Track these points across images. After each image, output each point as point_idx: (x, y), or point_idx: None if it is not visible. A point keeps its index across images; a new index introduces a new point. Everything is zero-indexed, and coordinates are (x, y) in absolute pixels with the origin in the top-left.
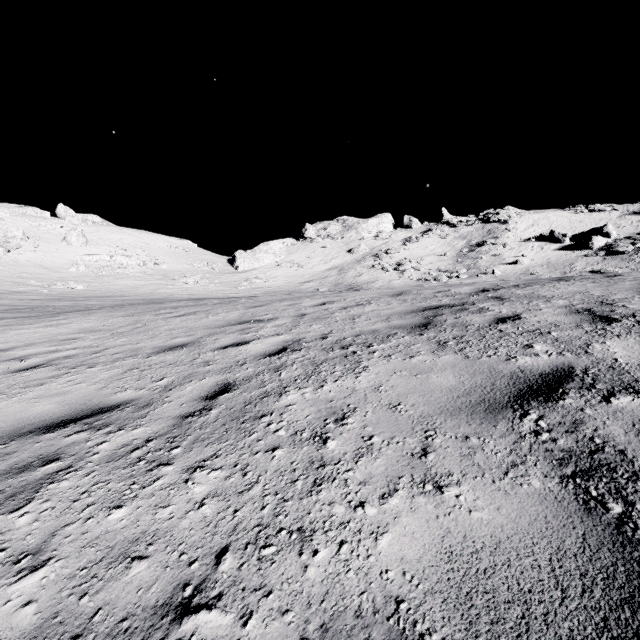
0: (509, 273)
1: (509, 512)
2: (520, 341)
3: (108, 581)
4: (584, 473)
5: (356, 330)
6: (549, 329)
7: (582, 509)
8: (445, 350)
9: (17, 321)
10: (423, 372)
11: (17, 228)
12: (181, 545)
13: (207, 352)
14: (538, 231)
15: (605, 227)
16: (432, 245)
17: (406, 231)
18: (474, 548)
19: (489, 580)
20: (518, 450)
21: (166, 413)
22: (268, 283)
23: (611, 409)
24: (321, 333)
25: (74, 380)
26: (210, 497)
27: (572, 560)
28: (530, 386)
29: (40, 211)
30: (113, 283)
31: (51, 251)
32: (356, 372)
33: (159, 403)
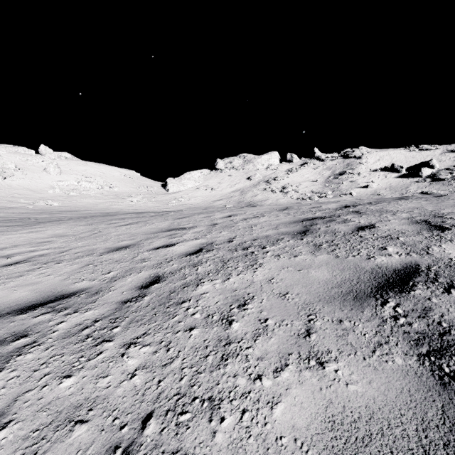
0: (362, 194)
1: (379, 385)
2: (376, 244)
3: (54, 442)
4: (436, 352)
5: (253, 235)
6: (397, 235)
7: (438, 384)
8: (320, 251)
9: (8, 228)
10: (304, 268)
11: (11, 162)
12: (115, 411)
13: (144, 252)
14: (383, 164)
15: (431, 161)
16: (307, 174)
17: (289, 164)
18: (352, 418)
19: (367, 448)
20: (382, 332)
21: (111, 299)
22: (190, 201)
23: (452, 298)
24: (228, 238)
25: (45, 273)
26: (140, 369)
27: (435, 430)
28: (387, 279)
29: (27, 150)
30: (79, 201)
31: (35, 178)
32: (254, 268)
33: (106, 291)
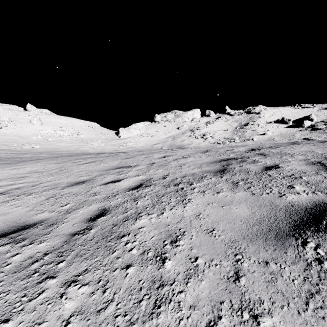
0: (261, 139)
1: None
2: (284, 183)
3: None
4: None
5: (183, 173)
6: (300, 175)
7: None
8: (238, 188)
9: None
10: (226, 204)
11: (5, 116)
12: None
13: (96, 186)
14: (275, 118)
15: (310, 116)
16: (221, 125)
17: (207, 118)
18: None
19: None
20: (310, 278)
21: (62, 231)
22: (136, 145)
23: None
24: (162, 175)
25: (15, 204)
26: (75, 315)
27: None
28: (301, 218)
29: (18, 107)
30: (55, 145)
31: (23, 128)
32: (184, 203)
33: (60, 223)
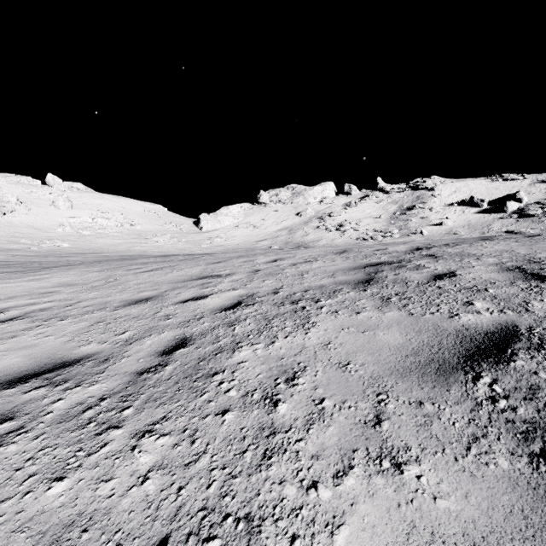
0: (435, 233)
1: (479, 501)
2: (460, 298)
3: None
4: None
5: (305, 285)
6: (485, 286)
7: None
8: (389, 306)
9: (5, 275)
10: (370, 329)
11: (12, 194)
12: (117, 533)
13: (168, 306)
14: (460, 197)
15: (518, 193)
16: (369, 209)
17: (346, 197)
18: None
19: None
20: (477, 420)
21: (123, 369)
22: (228, 241)
23: None
24: (273, 288)
25: (44, 333)
26: (155, 469)
27: None
28: (477, 345)
29: (32, 180)
30: (94, 241)
31: (41, 214)
32: (305, 328)
33: (118, 358)
